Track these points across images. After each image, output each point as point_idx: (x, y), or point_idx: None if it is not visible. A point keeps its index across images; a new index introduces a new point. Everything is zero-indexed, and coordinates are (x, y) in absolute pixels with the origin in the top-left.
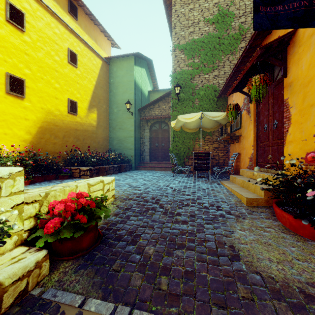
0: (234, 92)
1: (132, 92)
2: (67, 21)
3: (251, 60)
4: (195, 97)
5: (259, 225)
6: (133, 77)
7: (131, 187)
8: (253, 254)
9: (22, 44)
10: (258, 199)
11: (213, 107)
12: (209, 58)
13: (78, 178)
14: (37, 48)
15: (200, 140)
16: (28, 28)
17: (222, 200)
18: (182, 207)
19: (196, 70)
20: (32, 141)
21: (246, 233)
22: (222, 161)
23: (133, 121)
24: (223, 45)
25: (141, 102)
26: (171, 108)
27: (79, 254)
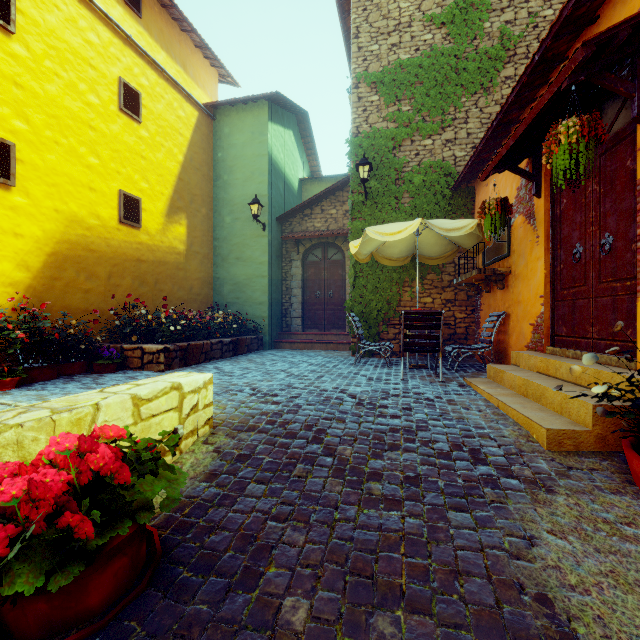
0: (497, 171)
1: (264, 179)
2: (117, 19)
3: (553, 81)
4: (402, 188)
5: (599, 515)
6: (267, 147)
7: (257, 394)
8: (621, 636)
9: (8, 60)
10: (578, 432)
11: (444, 210)
12: (434, 103)
13: (138, 370)
14: (45, 74)
15: (413, 284)
16: (22, 25)
17: (480, 430)
18: (383, 453)
19: (405, 129)
20: (31, 285)
21: (572, 544)
22: (462, 330)
23: (267, 242)
24: (464, 73)
25: (284, 201)
26: (348, 215)
27: (76, 634)
